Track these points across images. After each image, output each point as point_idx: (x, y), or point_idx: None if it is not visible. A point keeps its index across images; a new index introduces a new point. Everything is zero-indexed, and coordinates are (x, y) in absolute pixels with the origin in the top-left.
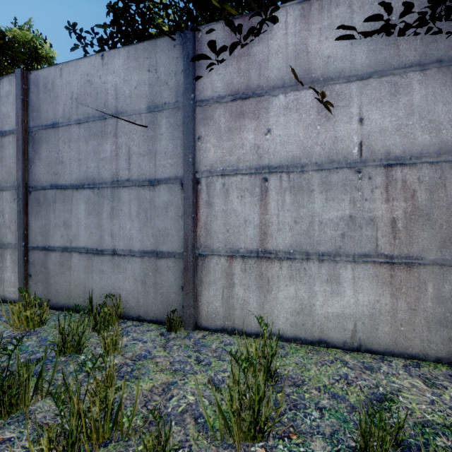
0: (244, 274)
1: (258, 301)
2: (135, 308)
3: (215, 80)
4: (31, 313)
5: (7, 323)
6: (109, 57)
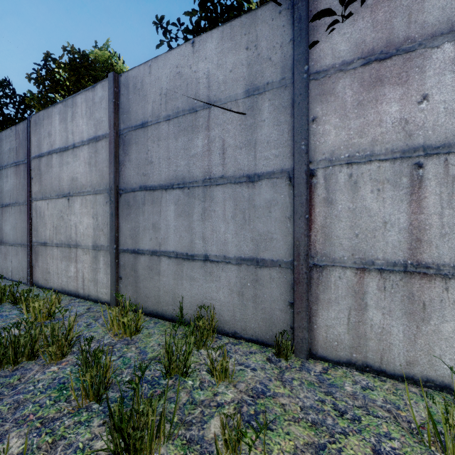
0: (382, 293)
1: (407, 333)
2: (231, 323)
3: (336, 42)
4: (128, 320)
5: (104, 326)
6: (201, 43)
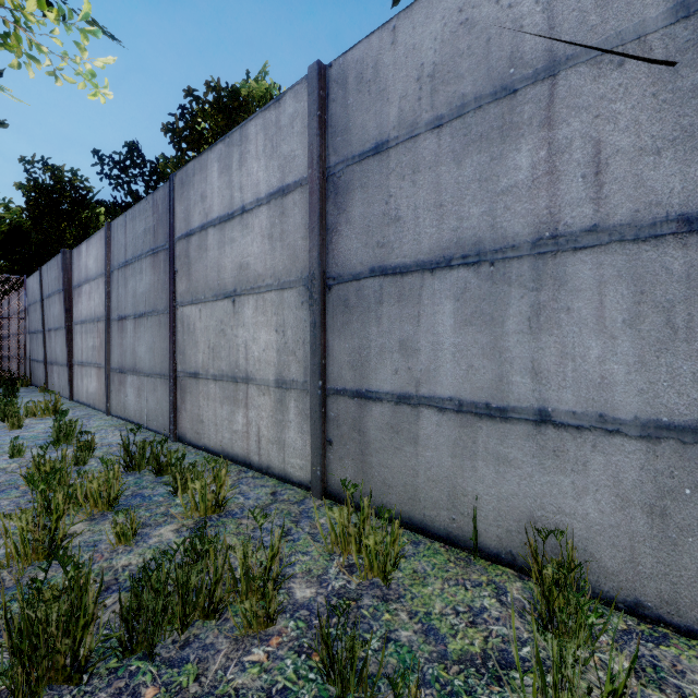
0: None
1: None
2: (622, 578)
3: None
4: (375, 540)
5: (317, 541)
6: None
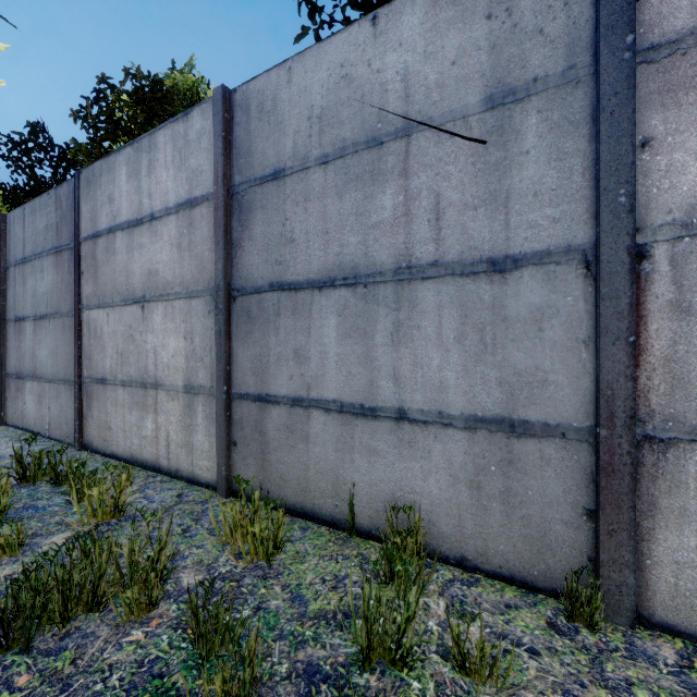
0: None
1: None
2: (454, 540)
3: None
4: (260, 528)
5: (214, 535)
6: (390, 16)
